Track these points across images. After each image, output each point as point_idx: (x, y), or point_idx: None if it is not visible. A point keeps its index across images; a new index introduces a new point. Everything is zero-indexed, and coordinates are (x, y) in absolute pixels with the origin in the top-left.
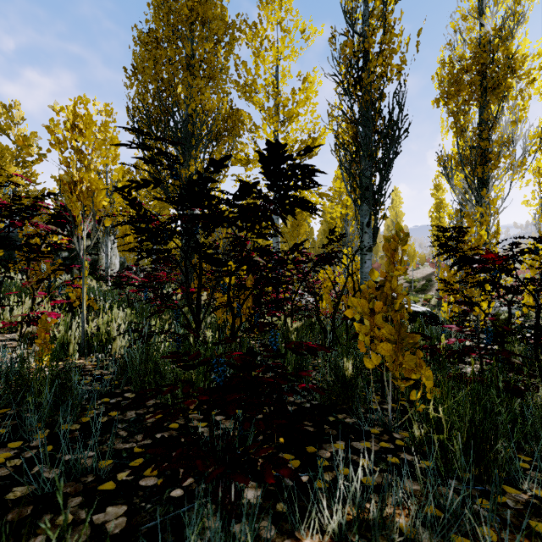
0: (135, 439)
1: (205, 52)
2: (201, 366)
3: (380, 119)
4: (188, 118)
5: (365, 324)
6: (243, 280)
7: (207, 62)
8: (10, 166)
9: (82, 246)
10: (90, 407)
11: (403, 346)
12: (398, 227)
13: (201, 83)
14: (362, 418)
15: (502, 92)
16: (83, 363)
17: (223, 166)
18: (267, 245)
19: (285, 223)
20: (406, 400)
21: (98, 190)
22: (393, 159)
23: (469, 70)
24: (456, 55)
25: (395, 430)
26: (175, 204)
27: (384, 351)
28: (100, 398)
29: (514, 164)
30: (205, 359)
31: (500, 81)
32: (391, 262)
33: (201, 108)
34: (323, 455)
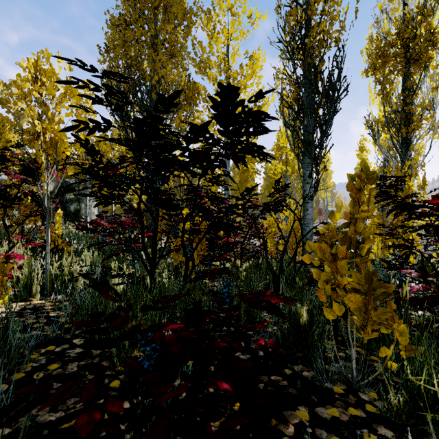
0: (66, 405)
1: (166, 32)
2: (123, 340)
3: (321, 81)
4: (152, 89)
5: (325, 271)
6: (198, 226)
7: (168, 41)
8: (9, 133)
9: (47, 193)
10: (25, 361)
11: (375, 298)
12: (363, 164)
13: (163, 58)
14: (324, 375)
15: (424, 62)
16: (43, 304)
17: (173, 105)
18: (219, 192)
19: (237, 166)
20: (360, 345)
21: (61, 141)
22: (333, 116)
23: (394, 44)
24: (382, 31)
25: (360, 389)
26: (125, 146)
27: (352, 302)
28: (46, 345)
29: (434, 125)
30: (132, 327)
31: (422, 53)
32: (356, 203)
33: (163, 80)
34: (285, 430)
